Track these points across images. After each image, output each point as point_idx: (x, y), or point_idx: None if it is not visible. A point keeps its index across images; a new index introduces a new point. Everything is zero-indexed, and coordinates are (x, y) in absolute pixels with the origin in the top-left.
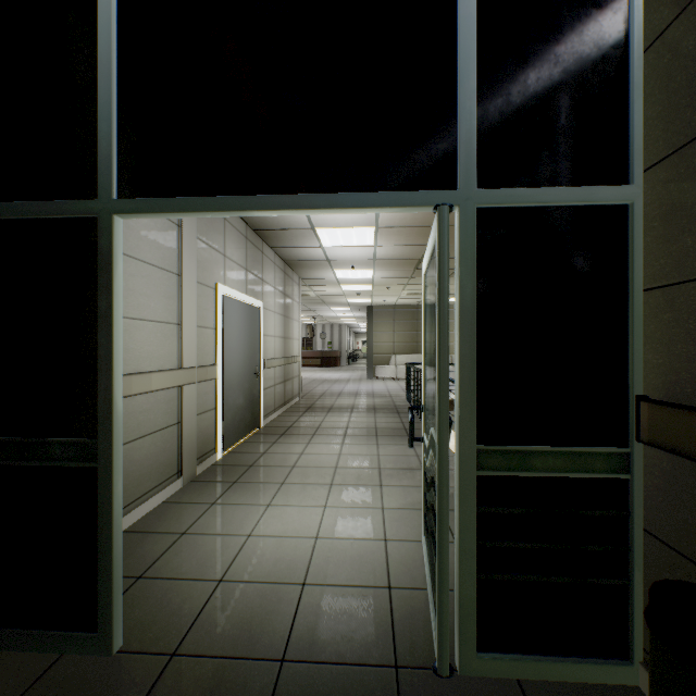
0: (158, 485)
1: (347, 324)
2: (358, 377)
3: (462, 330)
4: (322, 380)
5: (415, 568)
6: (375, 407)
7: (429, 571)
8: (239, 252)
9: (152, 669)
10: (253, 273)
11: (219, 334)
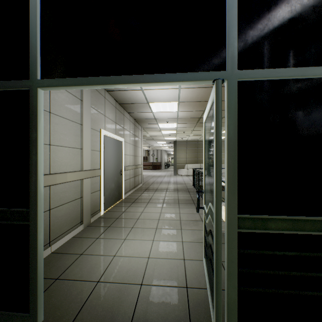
0: (70, 228)
1: (164, 150)
2: (169, 174)
3: (229, 149)
4: (152, 175)
5: (200, 276)
6: (178, 189)
7: (207, 279)
8: (112, 114)
9: None
10: (119, 124)
11: (102, 154)
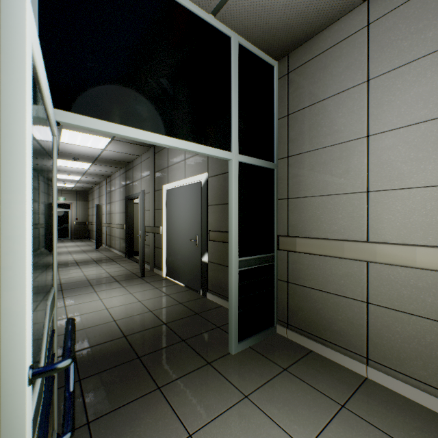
0: None
1: None
2: None
3: None
4: None
5: None
6: None
7: None
8: None
9: (209, 357)
10: None
11: None
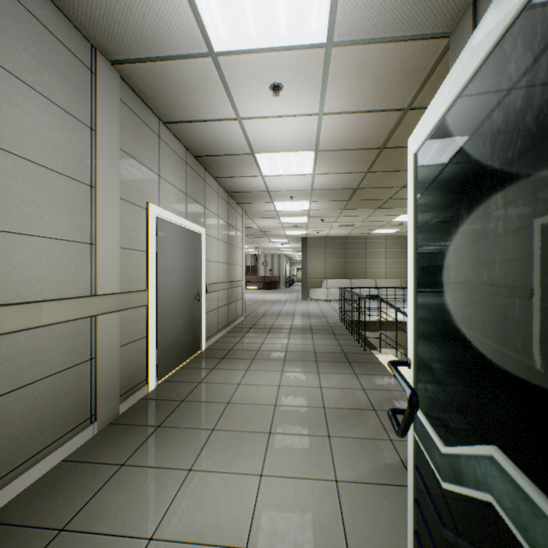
0: (56, 440)
1: (285, 254)
2: (294, 299)
3: None
4: (264, 300)
5: None
6: (312, 328)
7: None
8: (178, 176)
9: None
10: (194, 199)
11: (151, 257)
